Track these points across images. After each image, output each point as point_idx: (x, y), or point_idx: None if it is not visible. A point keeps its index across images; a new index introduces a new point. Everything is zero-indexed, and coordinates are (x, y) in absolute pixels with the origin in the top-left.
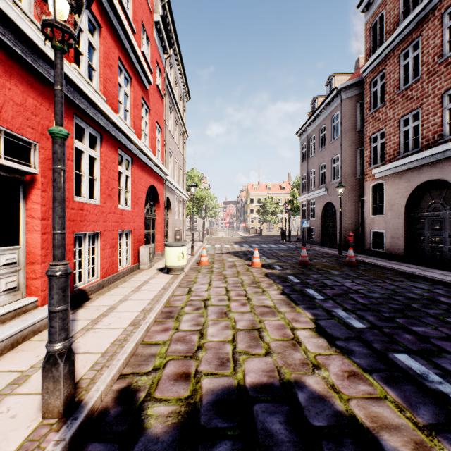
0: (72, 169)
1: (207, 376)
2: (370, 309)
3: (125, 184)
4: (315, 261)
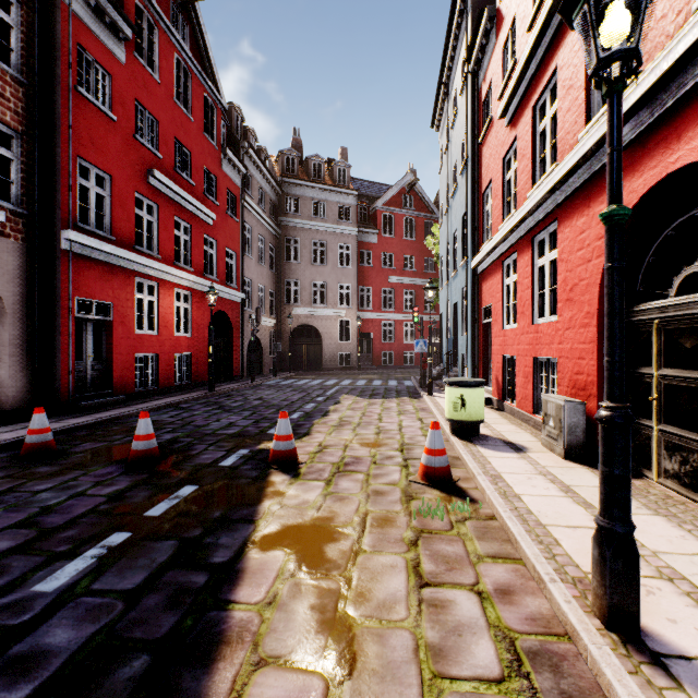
0: (501, 306)
1: (394, 400)
2: (283, 407)
3: (549, 278)
4: (8, 486)
